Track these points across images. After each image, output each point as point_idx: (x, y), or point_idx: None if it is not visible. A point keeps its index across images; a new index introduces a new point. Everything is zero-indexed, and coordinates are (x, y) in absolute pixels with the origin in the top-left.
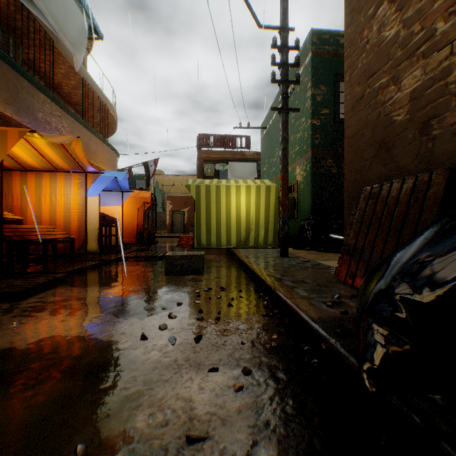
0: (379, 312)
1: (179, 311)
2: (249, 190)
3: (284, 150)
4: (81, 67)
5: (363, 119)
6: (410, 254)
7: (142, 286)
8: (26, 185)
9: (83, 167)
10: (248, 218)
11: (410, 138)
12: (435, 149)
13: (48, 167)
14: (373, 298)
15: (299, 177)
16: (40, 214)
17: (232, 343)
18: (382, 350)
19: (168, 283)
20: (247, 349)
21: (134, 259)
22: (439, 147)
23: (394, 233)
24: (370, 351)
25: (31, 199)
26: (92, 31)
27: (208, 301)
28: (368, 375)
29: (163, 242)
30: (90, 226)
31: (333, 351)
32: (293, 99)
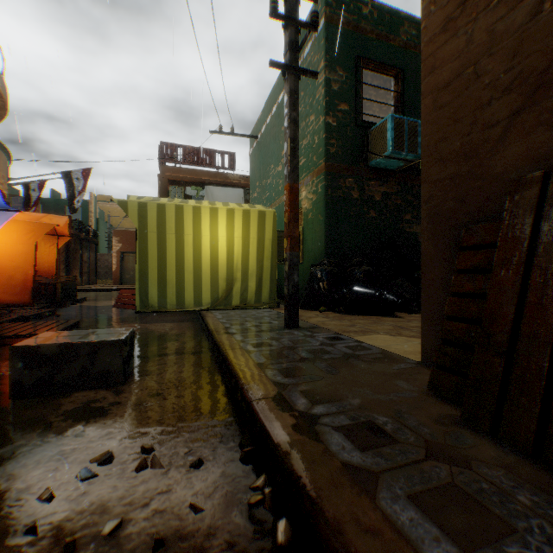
0: None
1: None
2: (231, 216)
3: (293, 141)
4: None
5: (481, 37)
6: None
7: None
8: None
9: None
10: (230, 261)
11: None
12: None
13: None
14: None
15: (306, 202)
16: None
17: None
18: None
19: None
20: None
21: None
22: None
23: None
24: None
25: None
26: None
27: None
28: None
29: (97, 299)
30: None
31: None
32: None
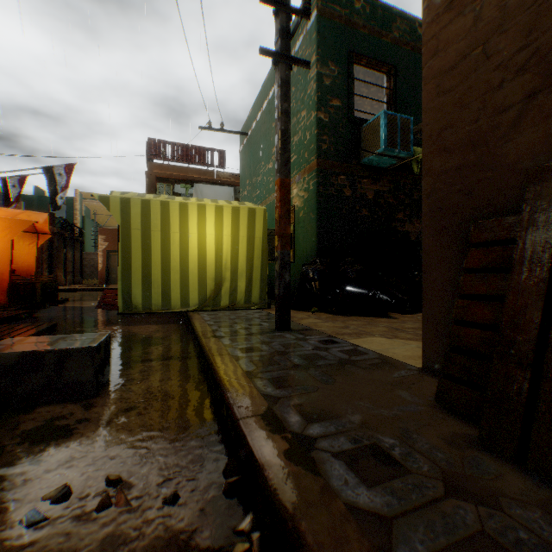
0: None
1: None
2: (220, 214)
3: (284, 134)
4: None
5: (491, 14)
6: None
7: None
8: None
9: None
10: (219, 260)
11: None
12: None
13: None
14: None
15: (297, 200)
16: None
17: None
18: None
19: None
20: None
21: None
22: None
23: None
24: None
25: None
26: None
27: None
28: None
29: (81, 300)
30: None
31: None
32: None
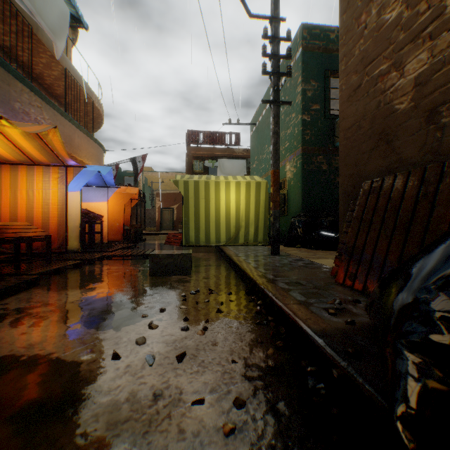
0: (412, 335)
1: (161, 319)
2: (238, 186)
3: (275, 145)
4: (64, 57)
5: (361, 109)
6: (446, 258)
7: (123, 288)
8: (1, 179)
9: (62, 160)
10: (238, 215)
11: (414, 128)
12: (445, 138)
13: (25, 160)
14: (401, 314)
15: (289, 173)
16: (16, 210)
17: (221, 362)
18: (421, 389)
19: (152, 284)
20: (239, 369)
21: (118, 258)
22: (449, 136)
23: (400, 231)
24: (404, 389)
25: (6, 194)
26: (76, 21)
27: (195, 305)
28: (404, 424)
29: (151, 239)
30: (71, 223)
31: (346, 377)
32: (283, 95)
